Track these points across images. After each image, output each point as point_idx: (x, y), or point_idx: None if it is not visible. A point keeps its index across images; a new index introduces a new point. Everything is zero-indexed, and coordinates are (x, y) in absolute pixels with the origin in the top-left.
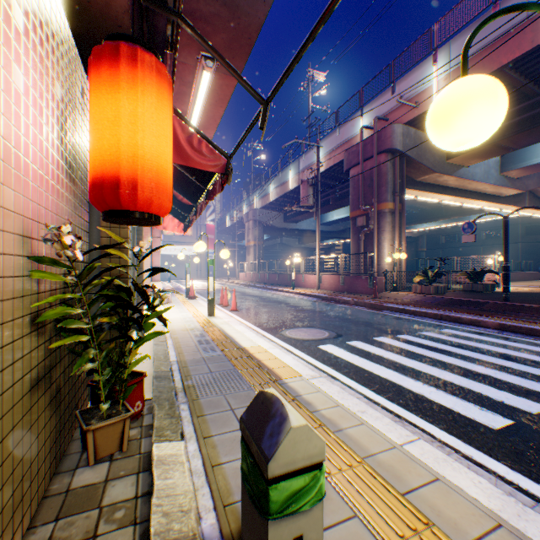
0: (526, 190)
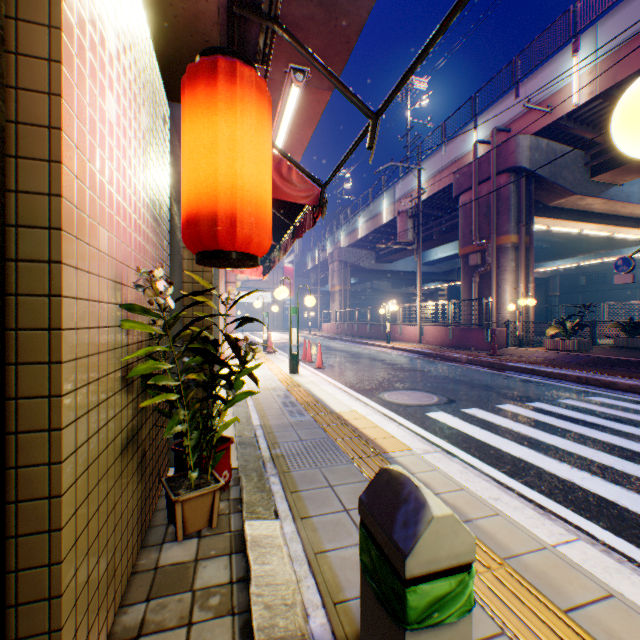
0: None
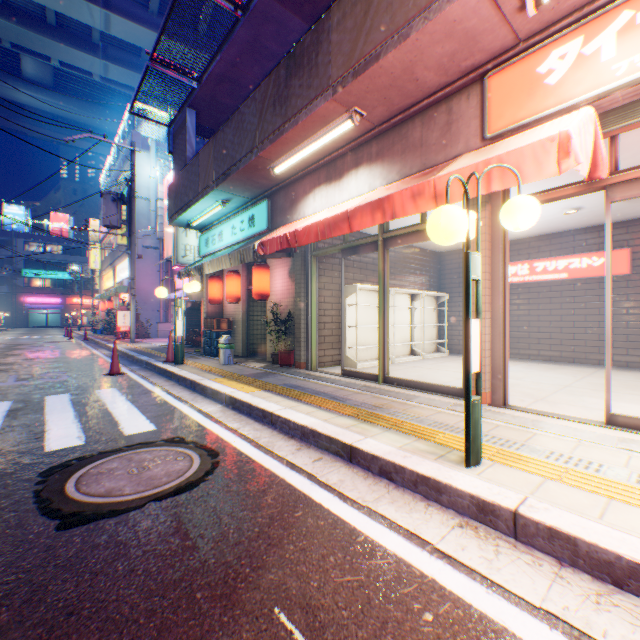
0: None
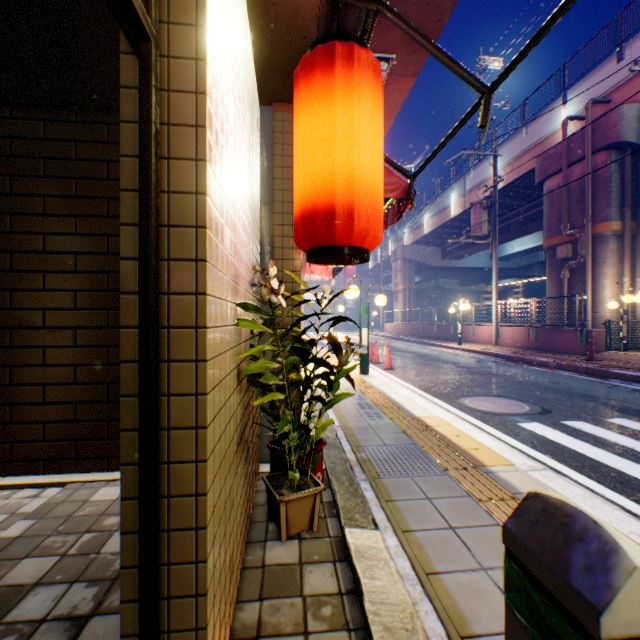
0: None
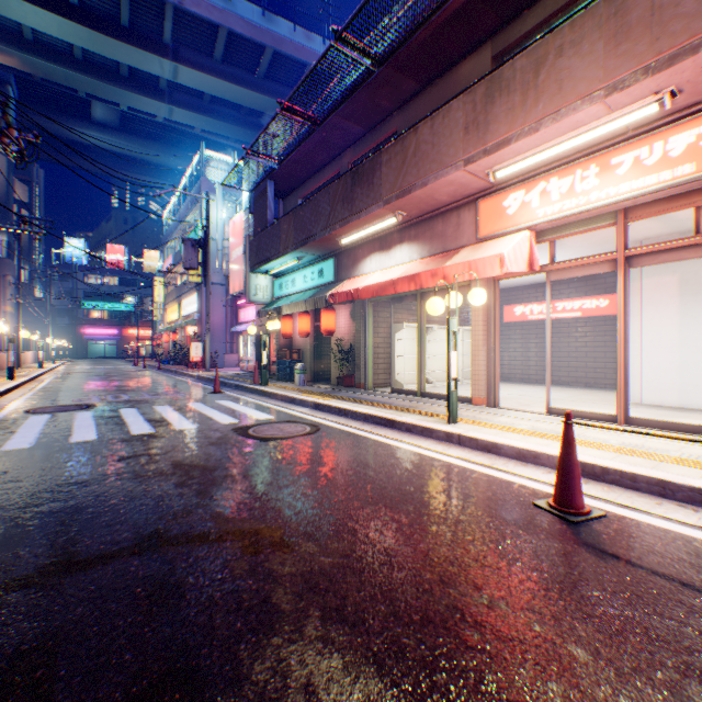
0: None
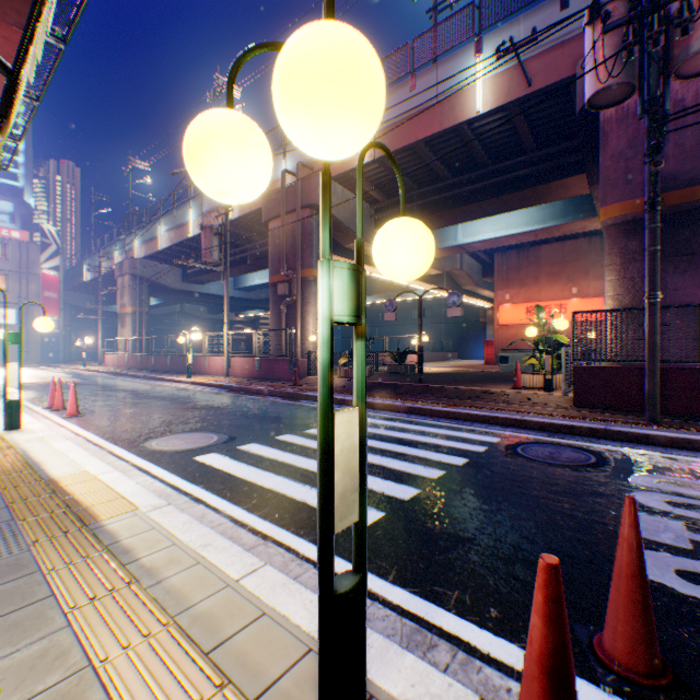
0: (444, 271)
